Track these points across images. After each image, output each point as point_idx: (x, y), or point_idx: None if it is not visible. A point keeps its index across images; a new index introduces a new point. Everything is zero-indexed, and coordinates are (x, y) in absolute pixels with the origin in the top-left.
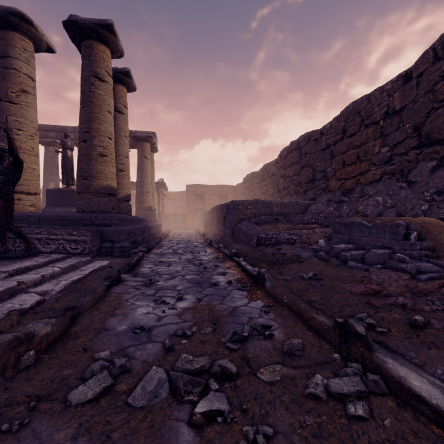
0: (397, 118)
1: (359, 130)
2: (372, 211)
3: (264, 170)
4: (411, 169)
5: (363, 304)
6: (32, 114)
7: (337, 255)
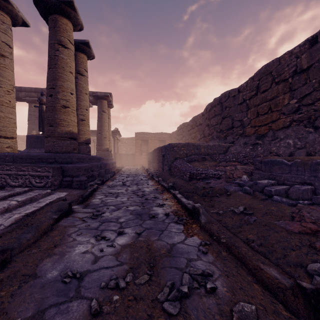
0: (304, 75)
1: (270, 86)
2: (284, 152)
3: (193, 121)
4: (317, 117)
5: (308, 248)
6: (9, 74)
7: (261, 190)
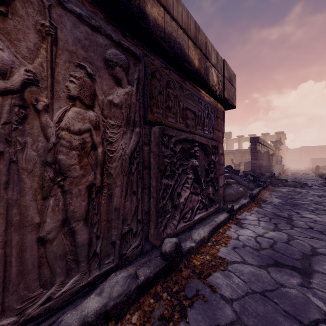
0: None
1: None
2: None
3: None
4: None
5: None
6: None
7: None
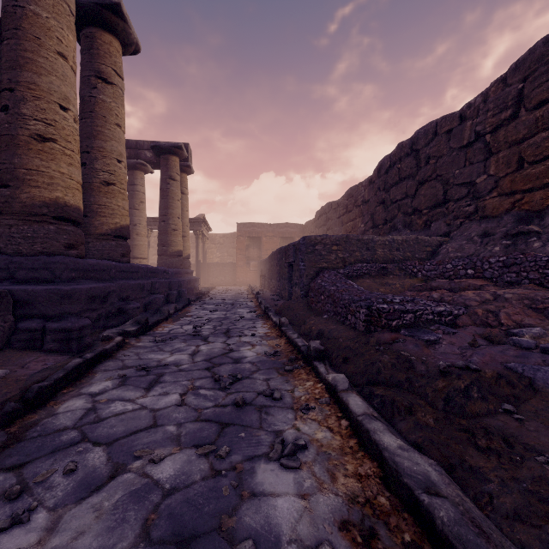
0: None
1: None
2: None
3: (349, 196)
4: None
5: None
6: None
7: None
